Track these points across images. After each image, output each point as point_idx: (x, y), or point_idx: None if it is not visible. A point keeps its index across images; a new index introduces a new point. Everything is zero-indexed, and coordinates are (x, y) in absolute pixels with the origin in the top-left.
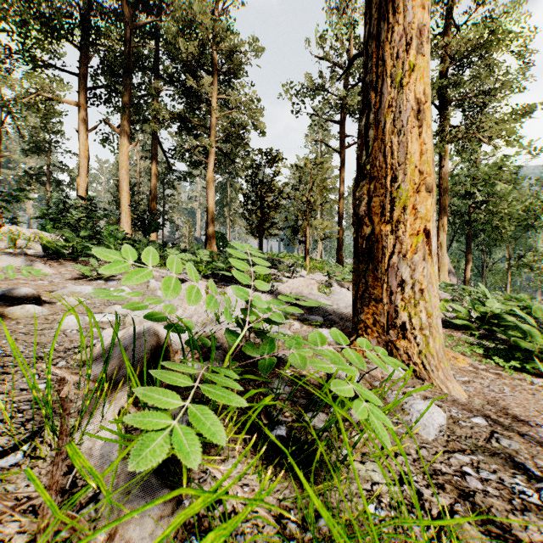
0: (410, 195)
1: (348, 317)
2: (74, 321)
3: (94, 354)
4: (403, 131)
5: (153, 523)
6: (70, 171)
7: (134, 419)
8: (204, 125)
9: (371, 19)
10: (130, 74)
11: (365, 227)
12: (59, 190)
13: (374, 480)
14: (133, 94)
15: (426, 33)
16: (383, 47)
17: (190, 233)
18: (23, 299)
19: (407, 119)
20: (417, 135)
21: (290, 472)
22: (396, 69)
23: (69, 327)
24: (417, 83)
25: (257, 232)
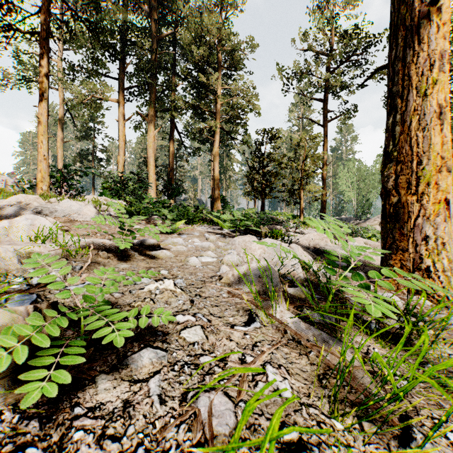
0: (432, 174)
1: (365, 263)
2: (196, 260)
3: (231, 280)
4: (426, 128)
5: (351, 354)
6: (108, 151)
7: (357, 300)
8: (211, 111)
9: (396, 46)
10: (155, 75)
11: (392, 197)
12: (101, 165)
13: (448, 353)
14: (158, 90)
15: (445, 56)
16: (408, 67)
17: (195, 196)
18: (152, 247)
19: (430, 119)
20: (438, 130)
21: (395, 345)
22: (420, 83)
23: (196, 264)
24: (438, 93)
25: (260, 195)
